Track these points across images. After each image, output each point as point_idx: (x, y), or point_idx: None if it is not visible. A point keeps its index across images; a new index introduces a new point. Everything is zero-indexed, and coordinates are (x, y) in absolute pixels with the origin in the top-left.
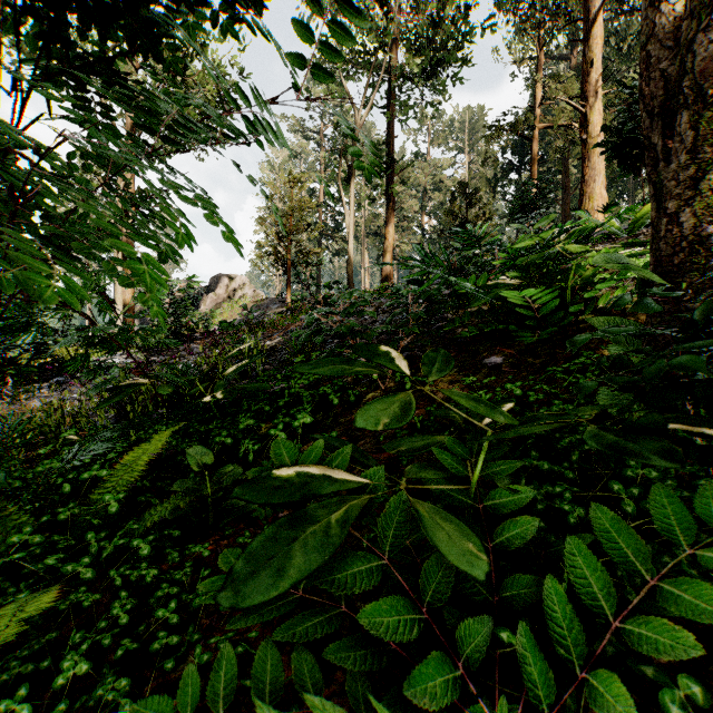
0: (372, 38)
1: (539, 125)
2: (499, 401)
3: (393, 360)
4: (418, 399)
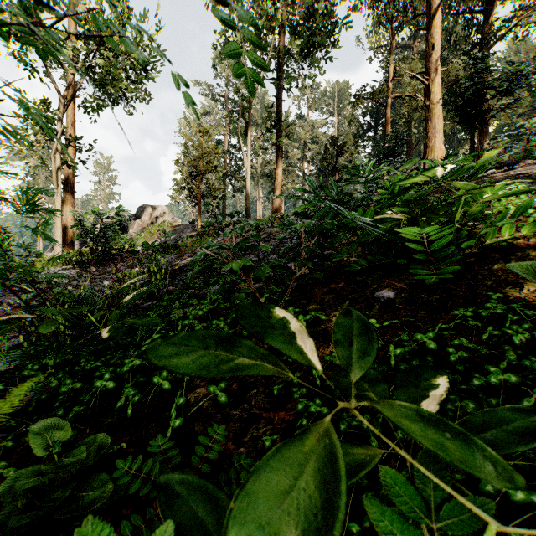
0: (265, 21)
1: (391, 95)
2: (422, 368)
3: (296, 337)
4: (312, 336)
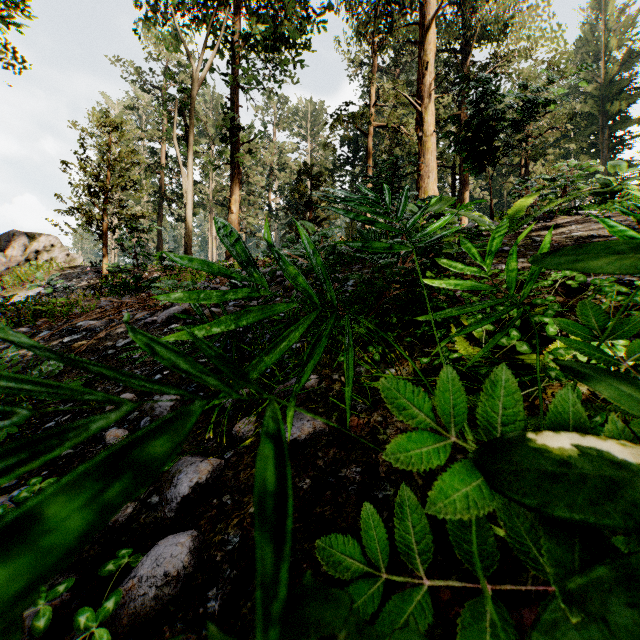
0: None
1: (374, 123)
2: None
3: None
4: None
